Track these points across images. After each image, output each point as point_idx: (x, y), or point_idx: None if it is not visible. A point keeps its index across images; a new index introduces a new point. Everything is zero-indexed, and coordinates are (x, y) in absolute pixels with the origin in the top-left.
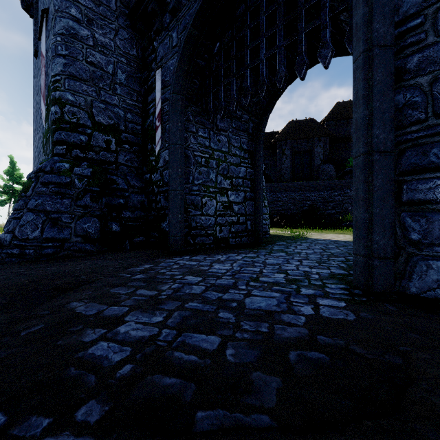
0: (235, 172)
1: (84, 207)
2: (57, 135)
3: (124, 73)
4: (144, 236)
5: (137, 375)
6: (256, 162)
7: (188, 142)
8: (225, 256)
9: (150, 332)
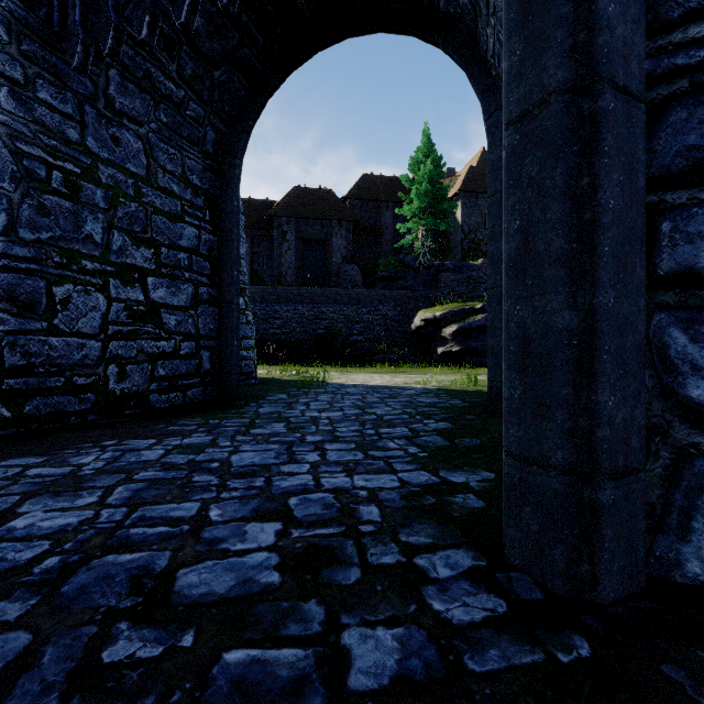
0: (168, 234)
1: None
2: None
3: None
4: None
5: None
6: (224, 222)
7: None
8: (114, 451)
9: None
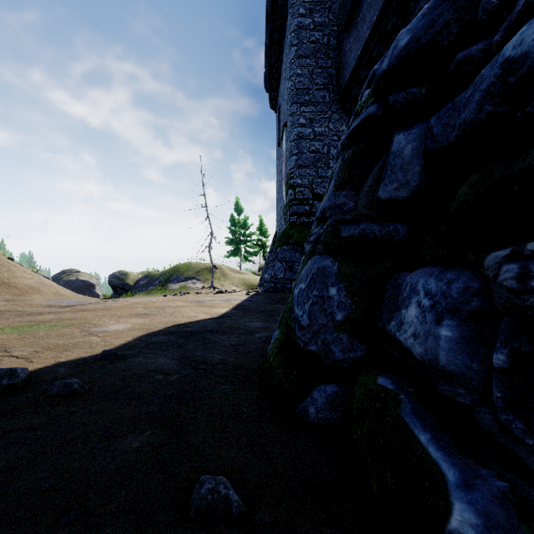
0: None
1: None
2: (292, 209)
3: (335, 148)
4: None
5: None
6: None
7: None
8: None
9: None
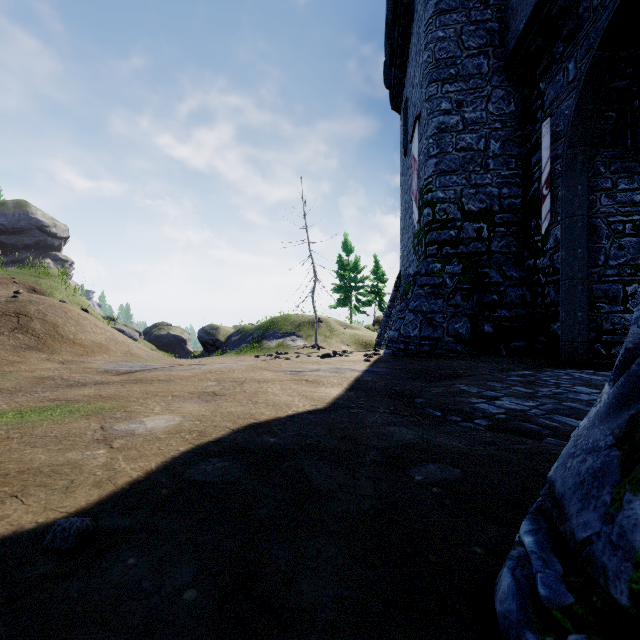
0: None
1: (454, 306)
2: (429, 236)
3: (497, 141)
4: (524, 341)
5: (509, 419)
6: None
7: (596, 207)
8: None
9: (521, 408)
